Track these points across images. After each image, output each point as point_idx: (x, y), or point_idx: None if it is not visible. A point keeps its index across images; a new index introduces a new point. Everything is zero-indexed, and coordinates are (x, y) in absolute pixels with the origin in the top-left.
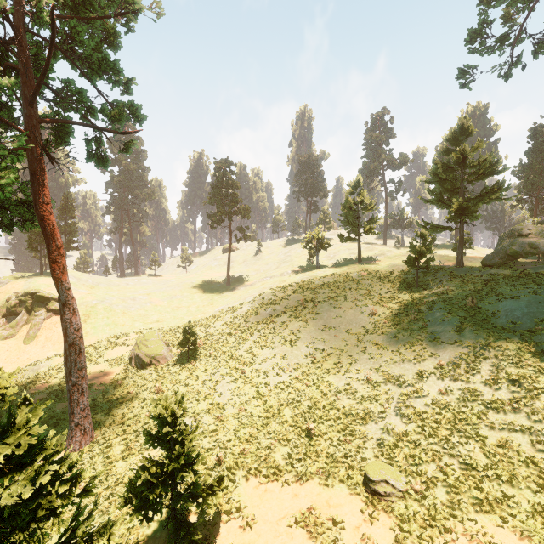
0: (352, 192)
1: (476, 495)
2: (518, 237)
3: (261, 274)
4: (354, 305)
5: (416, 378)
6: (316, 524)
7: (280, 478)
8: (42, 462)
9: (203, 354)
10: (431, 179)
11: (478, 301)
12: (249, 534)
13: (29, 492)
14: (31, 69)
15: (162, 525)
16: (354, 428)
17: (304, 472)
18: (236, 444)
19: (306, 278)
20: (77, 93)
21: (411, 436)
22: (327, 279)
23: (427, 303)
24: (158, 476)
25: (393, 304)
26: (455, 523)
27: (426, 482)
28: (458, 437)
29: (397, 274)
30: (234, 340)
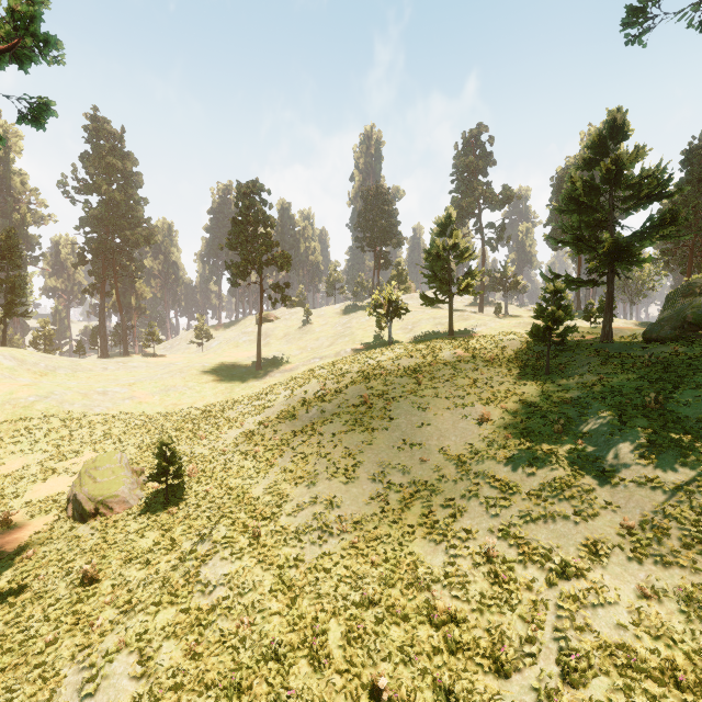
0: (440, 232)
1: None
2: (701, 296)
3: (308, 354)
4: (450, 404)
5: (585, 557)
6: None
7: None
8: None
9: (194, 493)
10: (565, 207)
11: (663, 399)
12: None
13: None
14: None
15: None
16: (474, 684)
17: None
18: None
19: (373, 359)
20: None
21: None
22: (405, 361)
23: (574, 402)
24: None
25: (514, 403)
26: None
27: None
28: None
29: (511, 354)
30: (251, 465)
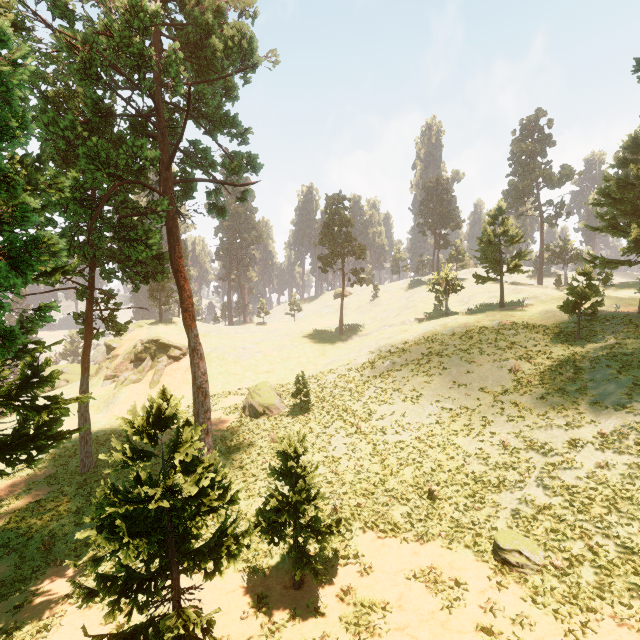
0: (491, 222)
1: (633, 580)
2: None
3: (378, 323)
4: (490, 359)
5: (566, 447)
6: (436, 581)
7: (398, 536)
8: (203, 470)
9: (316, 407)
10: (600, 201)
11: None
12: (366, 579)
13: (196, 490)
14: (167, 136)
15: (284, 558)
16: (485, 496)
17: (425, 532)
18: (352, 498)
19: (432, 327)
20: (202, 152)
21: (555, 510)
22: (458, 328)
23: (590, 359)
24: (283, 506)
25: (542, 359)
26: (602, 604)
27: (569, 559)
28: (617, 516)
29: (551, 323)
30: (348, 394)
